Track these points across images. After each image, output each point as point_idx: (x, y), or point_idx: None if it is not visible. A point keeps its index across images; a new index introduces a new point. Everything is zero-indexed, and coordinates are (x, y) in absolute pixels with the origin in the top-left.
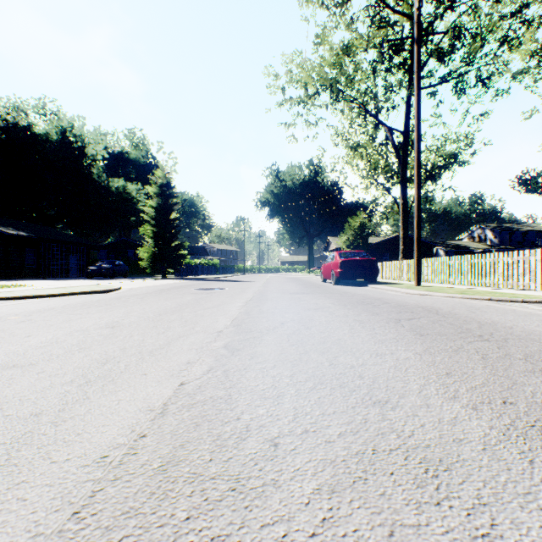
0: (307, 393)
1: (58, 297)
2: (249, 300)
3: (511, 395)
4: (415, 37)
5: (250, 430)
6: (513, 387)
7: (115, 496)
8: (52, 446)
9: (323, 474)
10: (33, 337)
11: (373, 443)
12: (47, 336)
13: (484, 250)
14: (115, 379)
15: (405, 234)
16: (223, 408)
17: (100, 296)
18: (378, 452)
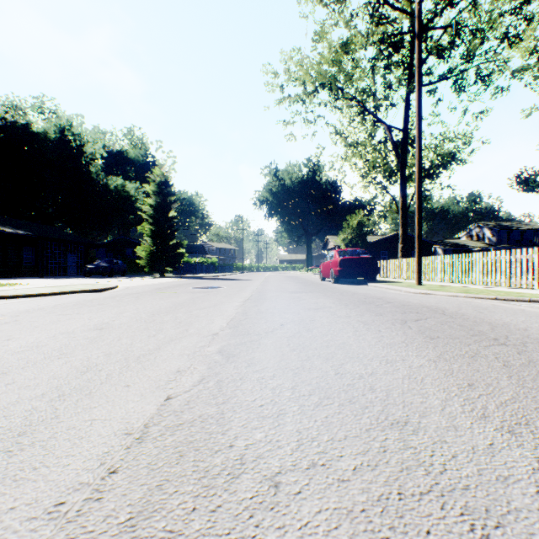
0: (312, 410)
1: (51, 296)
2: (247, 299)
3: None
4: (416, 32)
5: (245, 463)
6: None
7: None
8: None
9: (339, 533)
10: (13, 340)
11: (397, 483)
12: (29, 339)
13: (483, 248)
14: (93, 392)
15: (404, 232)
16: (214, 431)
17: (94, 295)
18: (406, 497)
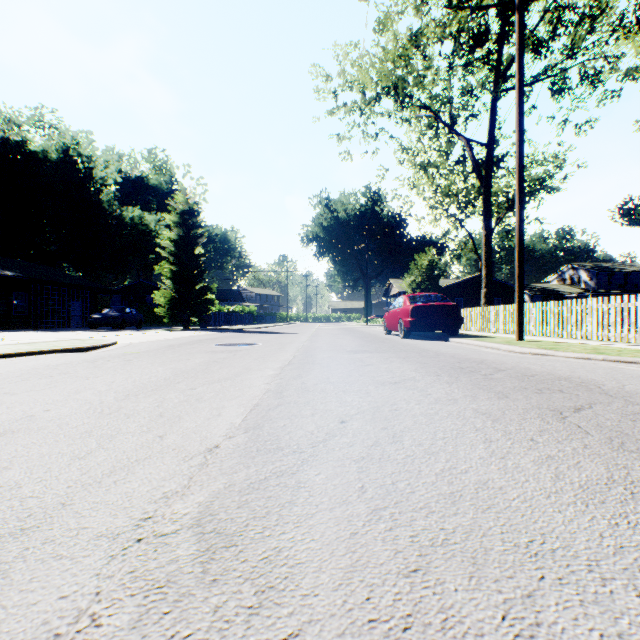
0: None
1: (7, 359)
2: (287, 363)
3: None
4: (516, 2)
5: None
6: None
7: None
8: None
9: None
10: None
11: None
12: None
13: (579, 294)
14: None
15: (488, 273)
16: None
17: (70, 357)
18: None
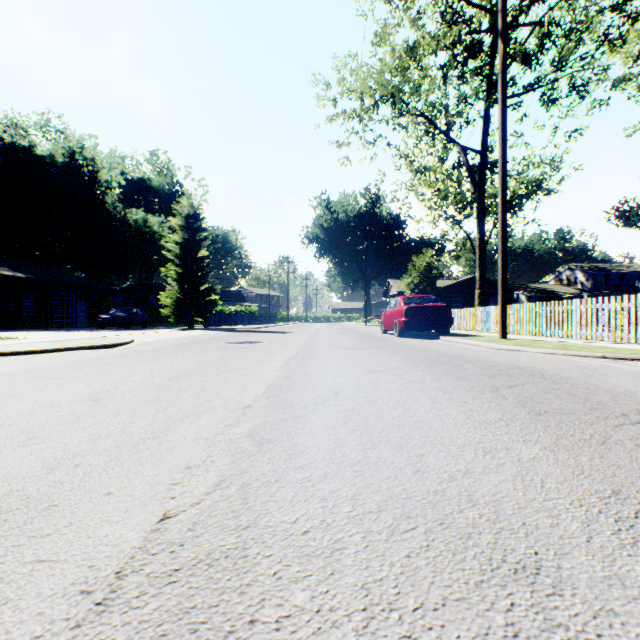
0: (385, 542)
1: (48, 354)
2: (291, 357)
3: None
4: (499, 29)
5: None
6: None
7: None
8: None
9: None
10: None
11: None
12: None
13: (575, 295)
14: (53, 506)
15: (482, 275)
16: (227, 587)
17: (102, 353)
18: None
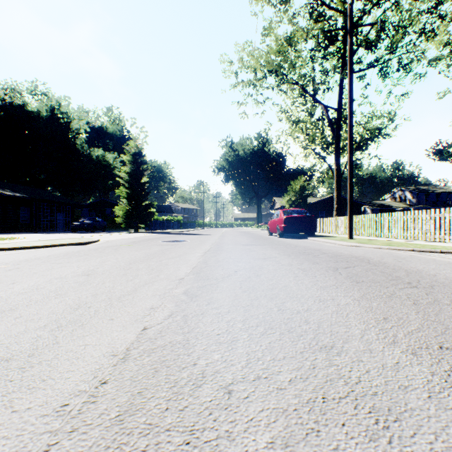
0: (259, 338)
1: (45, 248)
2: (207, 250)
3: (446, 340)
4: (347, 28)
5: (205, 376)
6: (446, 332)
7: (69, 451)
8: (16, 394)
9: (276, 425)
10: (17, 284)
11: (322, 390)
12: (30, 283)
13: (404, 208)
14: (84, 324)
15: (338, 195)
16: (181, 353)
17: (80, 247)
18: (328, 400)
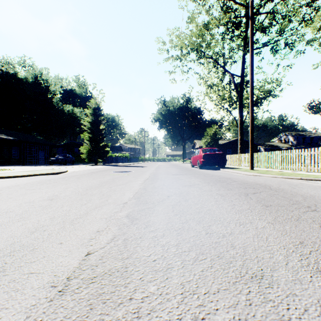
0: (192, 265)
1: (25, 177)
2: (146, 179)
3: None
4: (249, 16)
5: (140, 317)
6: None
7: None
8: None
9: None
10: None
11: None
12: (2, 207)
13: (288, 148)
14: (35, 249)
15: (241, 138)
16: (119, 284)
17: (52, 177)
18: None
